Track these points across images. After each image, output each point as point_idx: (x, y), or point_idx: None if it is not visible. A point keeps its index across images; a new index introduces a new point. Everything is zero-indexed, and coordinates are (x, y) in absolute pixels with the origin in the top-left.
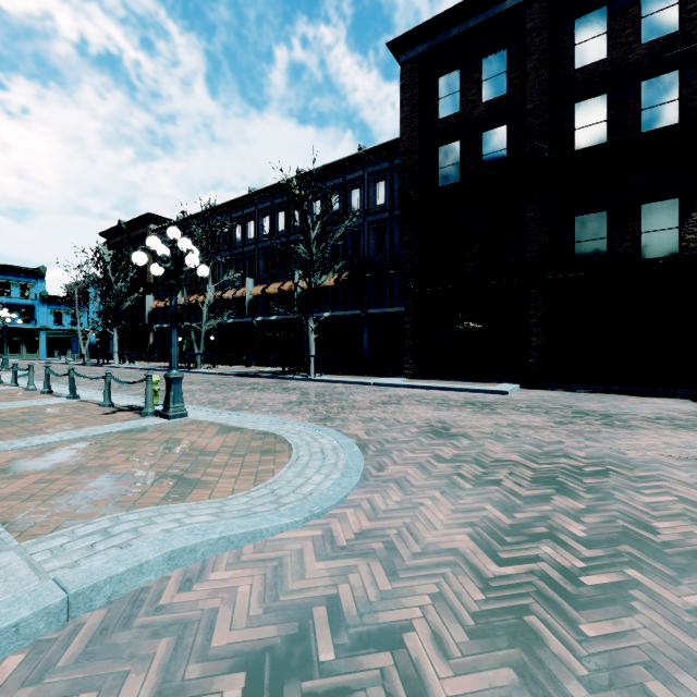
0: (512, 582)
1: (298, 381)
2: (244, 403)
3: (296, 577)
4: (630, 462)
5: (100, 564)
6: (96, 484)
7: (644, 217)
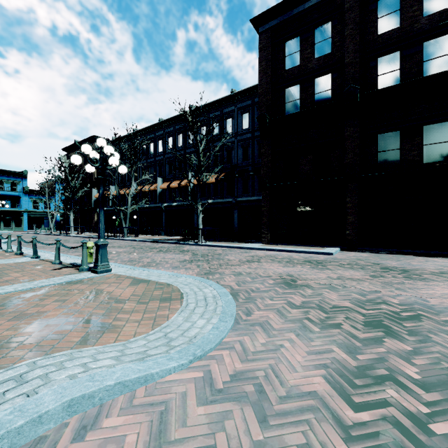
0: (370, 430)
1: (191, 246)
2: (153, 261)
3: (179, 424)
4: (433, 308)
5: (3, 416)
6: (28, 328)
7: (425, 134)
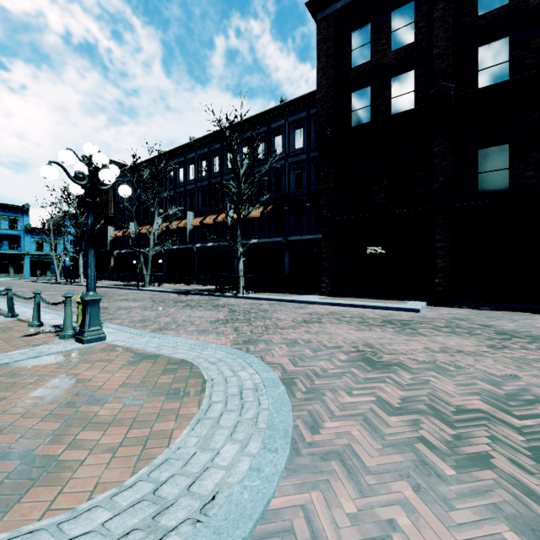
0: None
1: (229, 298)
2: (173, 321)
3: None
4: None
5: None
6: None
7: None
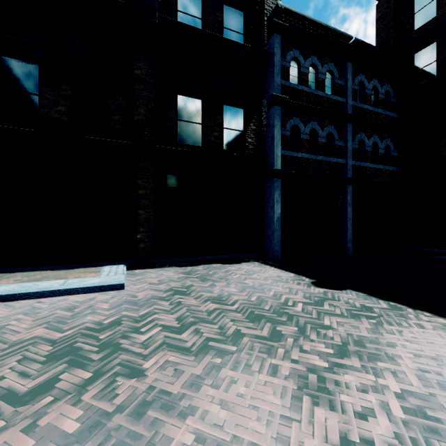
0: None
1: None
2: None
3: None
4: None
5: None
6: None
7: (225, 115)
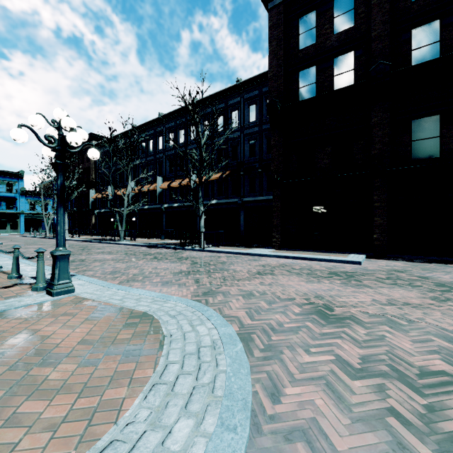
0: None
1: (191, 251)
2: (140, 273)
3: None
4: None
5: None
6: None
7: None
